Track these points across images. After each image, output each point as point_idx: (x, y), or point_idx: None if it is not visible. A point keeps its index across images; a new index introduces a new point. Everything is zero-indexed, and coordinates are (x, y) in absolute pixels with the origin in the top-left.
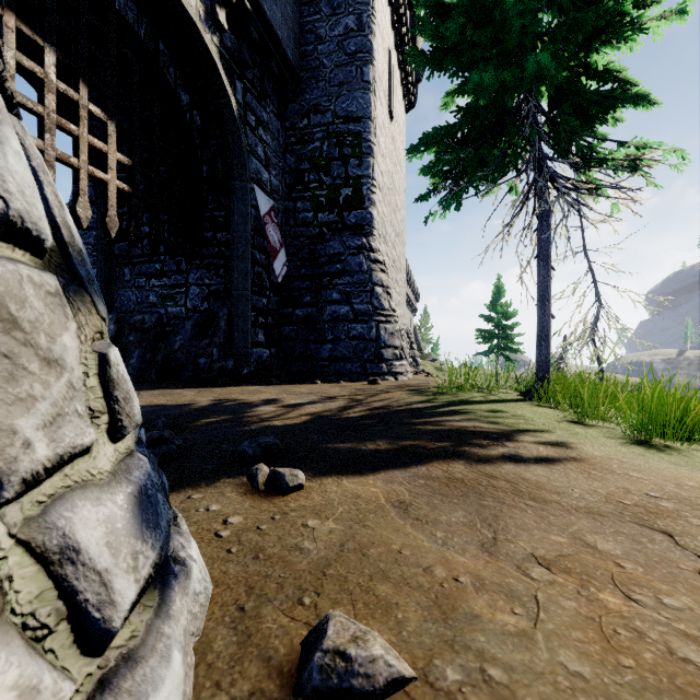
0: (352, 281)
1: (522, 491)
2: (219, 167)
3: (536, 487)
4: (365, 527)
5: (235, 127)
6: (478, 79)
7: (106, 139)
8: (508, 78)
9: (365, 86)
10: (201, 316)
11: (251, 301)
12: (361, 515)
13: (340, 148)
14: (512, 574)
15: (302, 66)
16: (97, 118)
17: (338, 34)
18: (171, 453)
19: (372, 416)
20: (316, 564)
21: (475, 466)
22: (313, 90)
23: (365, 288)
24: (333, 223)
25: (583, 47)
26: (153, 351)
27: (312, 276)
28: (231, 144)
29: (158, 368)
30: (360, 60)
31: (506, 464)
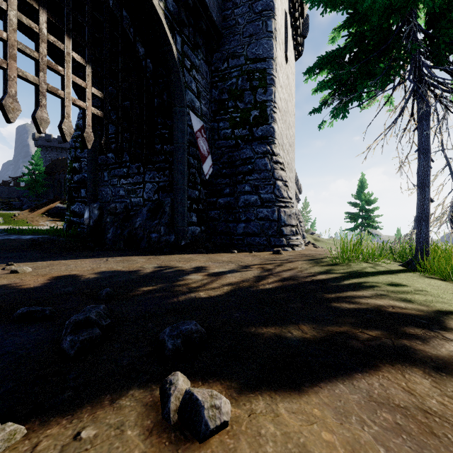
0: (260, 177)
1: None
2: (165, 98)
3: None
4: None
5: (175, 67)
6: None
7: (85, 77)
8: None
9: (269, 35)
10: (153, 204)
11: (187, 193)
12: None
13: (250, 81)
14: None
15: (223, 26)
16: (78, 63)
17: None
18: (92, 338)
19: (285, 288)
20: None
21: (441, 381)
22: (231, 42)
23: (269, 182)
24: (245, 136)
25: None
26: (122, 228)
27: (230, 174)
28: (173, 80)
29: (124, 240)
30: (265, 16)
31: None
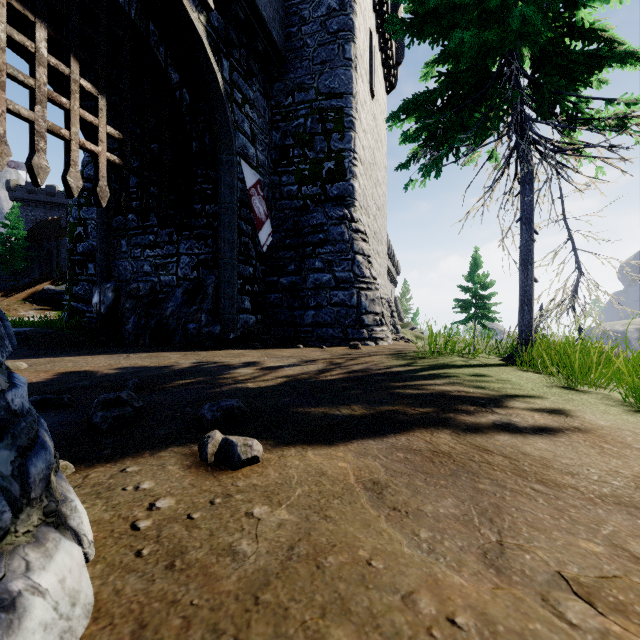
0: (334, 250)
1: (525, 470)
2: (207, 142)
3: (541, 465)
4: (326, 519)
5: (221, 102)
6: (459, 38)
7: (97, 113)
8: (490, 37)
9: (347, 63)
10: (191, 284)
11: (237, 269)
12: (323, 500)
13: (323, 123)
14: (537, 613)
15: (287, 47)
16: (89, 93)
17: (321, 14)
18: (125, 416)
19: (349, 379)
20: (249, 582)
21: (463, 436)
22: (297, 69)
23: (347, 256)
24: (316, 195)
25: (569, 4)
26: (147, 317)
27: (296, 246)
28: (218, 119)
29: (151, 332)
30: (342, 38)
31: (500, 434)
